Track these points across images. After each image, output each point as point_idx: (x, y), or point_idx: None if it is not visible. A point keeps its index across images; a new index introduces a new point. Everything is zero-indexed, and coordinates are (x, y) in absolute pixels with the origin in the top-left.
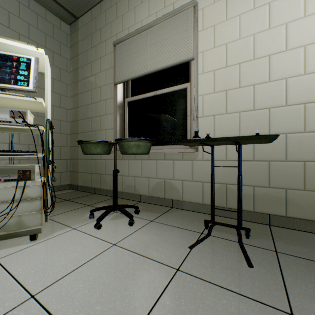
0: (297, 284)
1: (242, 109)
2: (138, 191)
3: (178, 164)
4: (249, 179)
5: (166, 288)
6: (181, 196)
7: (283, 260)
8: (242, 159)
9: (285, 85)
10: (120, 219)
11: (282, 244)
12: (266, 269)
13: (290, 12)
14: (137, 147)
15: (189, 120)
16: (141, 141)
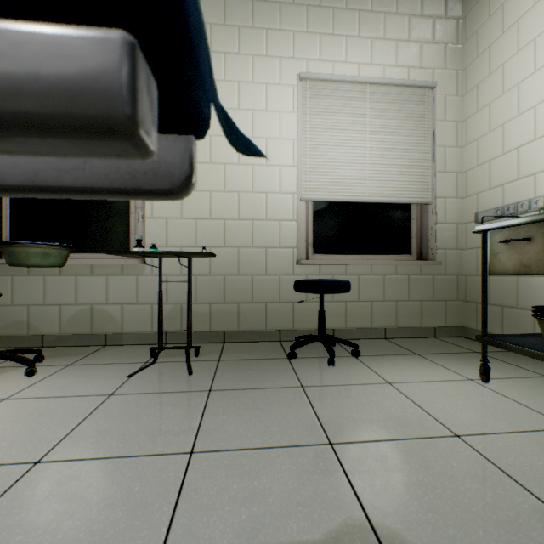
0: (224, 375)
1: (199, 216)
2: (37, 329)
3: (116, 281)
4: (206, 296)
5: (97, 409)
6: (121, 327)
7: (222, 364)
8: (199, 273)
9: (238, 199)
10: (6, 374)
11: (228, 354)
12: (204, 373)
13: (242, 127)
14: (44, 257)
15: (133, 219)
16: (52, 248)
